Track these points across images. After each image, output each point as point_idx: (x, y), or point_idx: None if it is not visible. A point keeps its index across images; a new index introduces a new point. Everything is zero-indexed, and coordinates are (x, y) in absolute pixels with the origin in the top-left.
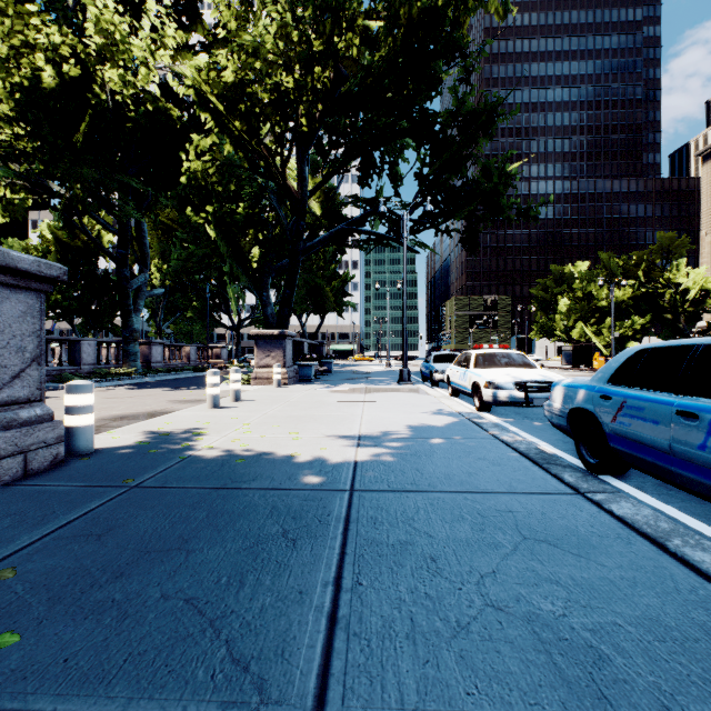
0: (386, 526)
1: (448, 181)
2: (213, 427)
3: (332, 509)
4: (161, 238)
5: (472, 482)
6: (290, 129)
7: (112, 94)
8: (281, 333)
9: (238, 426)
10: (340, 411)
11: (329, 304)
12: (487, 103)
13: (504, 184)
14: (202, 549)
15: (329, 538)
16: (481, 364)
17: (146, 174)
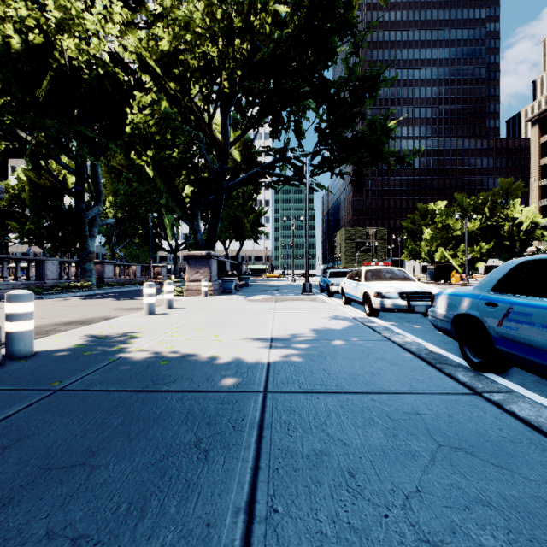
0: (299, 432)
1: (341, 134)
2: (146, 331)
3: (246, 413)
4: (114, 180)
5: (376, 382)
6: (215, 91)
7: (71, 61)
8: (208, 254)
9: (167, 330)
10: (255, 317)
11: (247, 233)
12: (372, 71)
13: (385, 137)
14: (108, 464)
15: (242, 447)
16: (370, 278)
17: (99, 127)
